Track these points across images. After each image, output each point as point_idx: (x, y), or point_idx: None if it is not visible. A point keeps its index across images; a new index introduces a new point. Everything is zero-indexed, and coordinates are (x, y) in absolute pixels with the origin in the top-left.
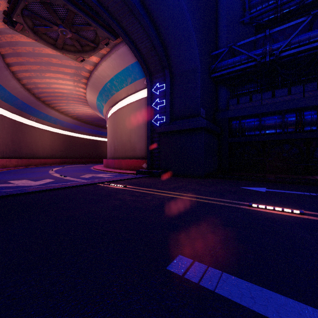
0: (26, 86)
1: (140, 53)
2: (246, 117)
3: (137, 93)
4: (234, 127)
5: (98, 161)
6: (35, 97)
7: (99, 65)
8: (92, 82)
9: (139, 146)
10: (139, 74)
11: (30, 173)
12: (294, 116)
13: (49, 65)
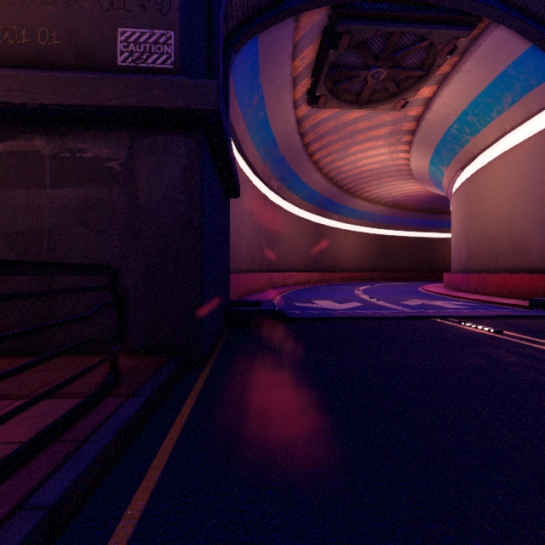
0: (328, 175)
1: (543, 22)
2: None
3: (531, 120)
4: None
5: (430, 276)
6: (337, 186)
7: (435, 98)
8: (420, 135)
9: (539, 243)
10: (539, 72)
11: (332, 292)
12: None
13: (354, 136)
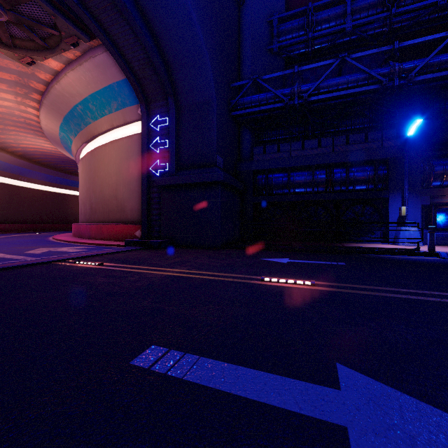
0: None
1: (131, 68)
2: (274, 170)
3: (127, 126)
4: (260, 183)
5: (64, 227)
6: None
7: (63, 75)
8: (50, 100)
9: (131, 205)
10: (130, 98)
11: None
12: (325, 173)
13: None
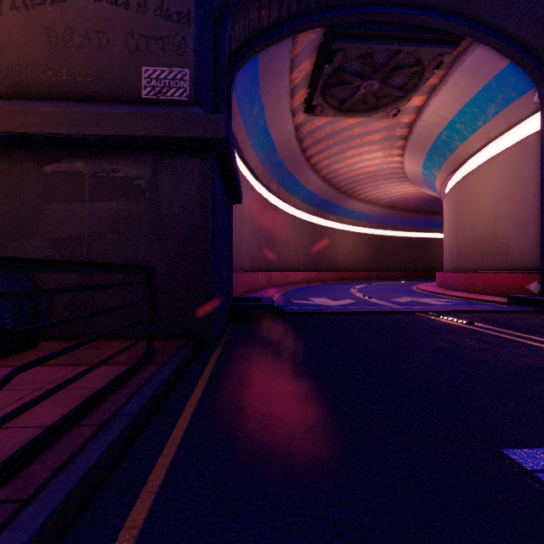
0: (325, 177)
1: (519, 42)
2: None
3: (513, 130)
4: None
5: (427, 275)
6: (335, 188)
7: (425, 107)
8: (413, 141)
9: (520, 245)
10: (518, 86)
11: (329, 291)
12: None
13: (350, 140)
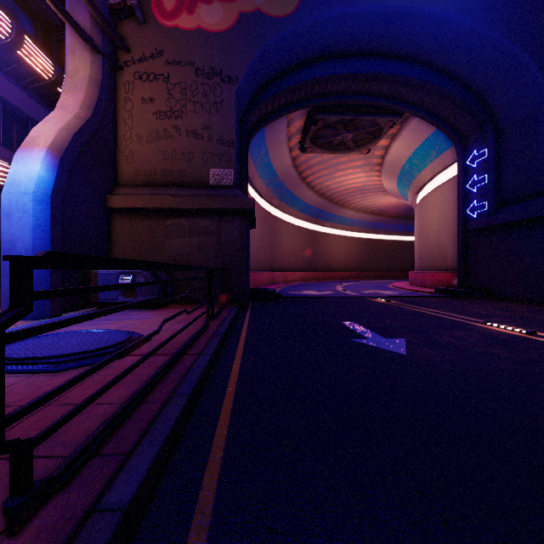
0: (319, 191)
1: (440, 118)
2: None
3: (449, 169)
4: None
5: None
6: (328, 200)
7: (390, 148)
8: (385, 168)
9: (451, 252)
10: (447, 142)
11: (319, 286)
12: None
13: (337, 166)
